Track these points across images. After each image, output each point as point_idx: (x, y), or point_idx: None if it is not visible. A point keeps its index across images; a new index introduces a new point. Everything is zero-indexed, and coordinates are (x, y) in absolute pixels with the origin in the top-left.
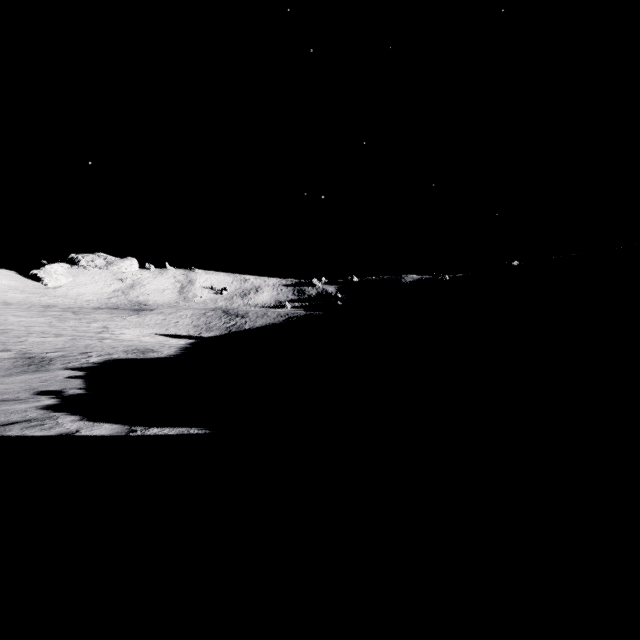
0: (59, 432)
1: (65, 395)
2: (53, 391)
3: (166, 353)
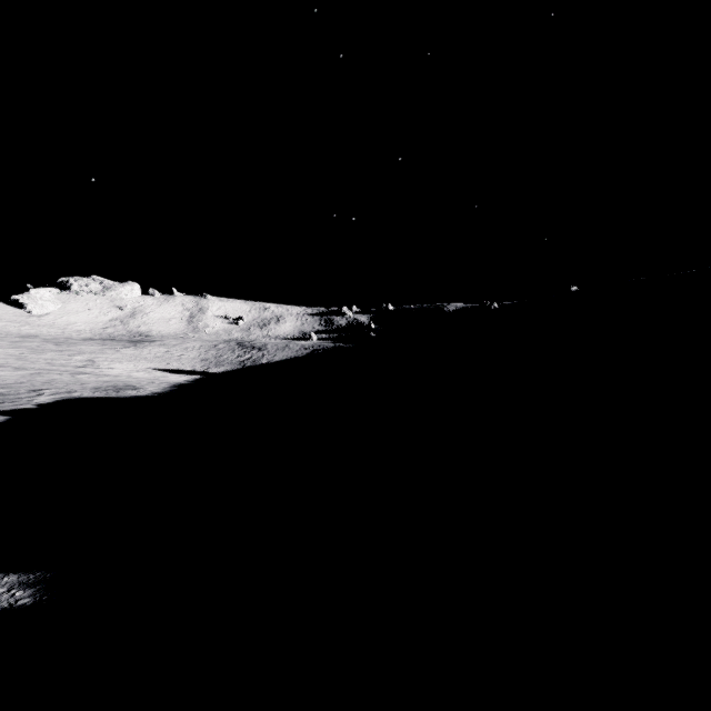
0: None
1: None
2: None
3: (150, 390)
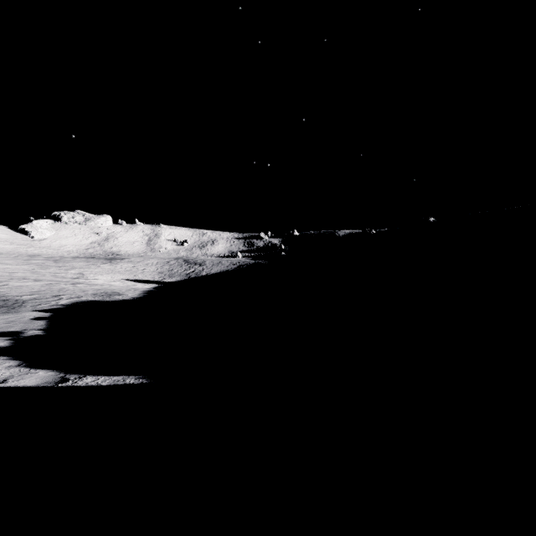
0: None
1: (22, 336)
2: (12, 332)
3: (130, 296)
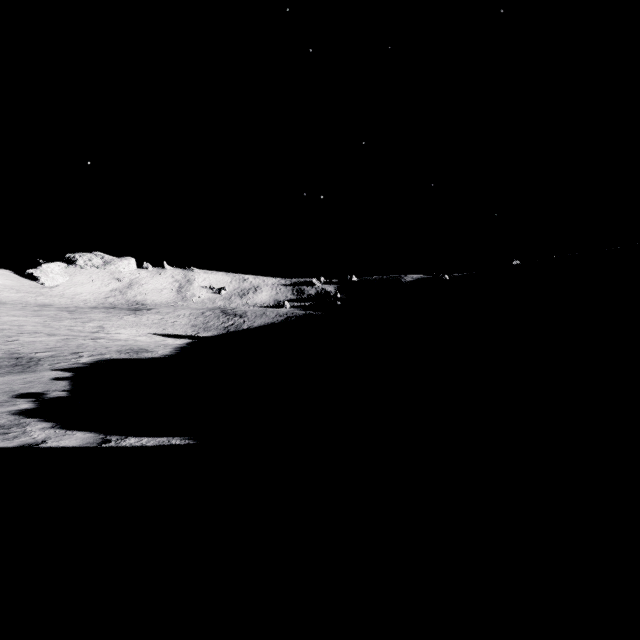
0: (22, 443)
1: (46, 398)
2: (34, 393)
3: (161, 353)
